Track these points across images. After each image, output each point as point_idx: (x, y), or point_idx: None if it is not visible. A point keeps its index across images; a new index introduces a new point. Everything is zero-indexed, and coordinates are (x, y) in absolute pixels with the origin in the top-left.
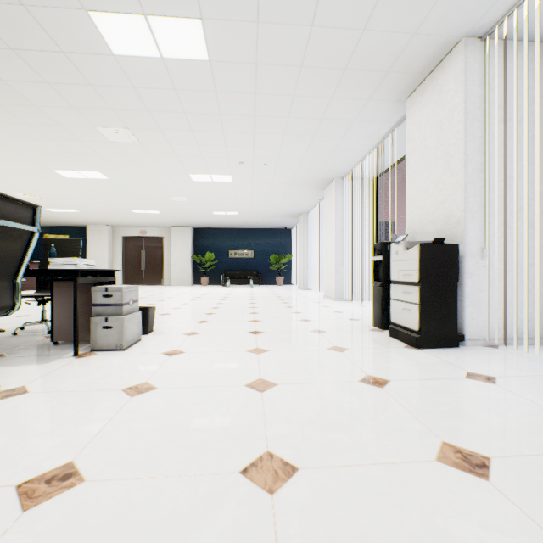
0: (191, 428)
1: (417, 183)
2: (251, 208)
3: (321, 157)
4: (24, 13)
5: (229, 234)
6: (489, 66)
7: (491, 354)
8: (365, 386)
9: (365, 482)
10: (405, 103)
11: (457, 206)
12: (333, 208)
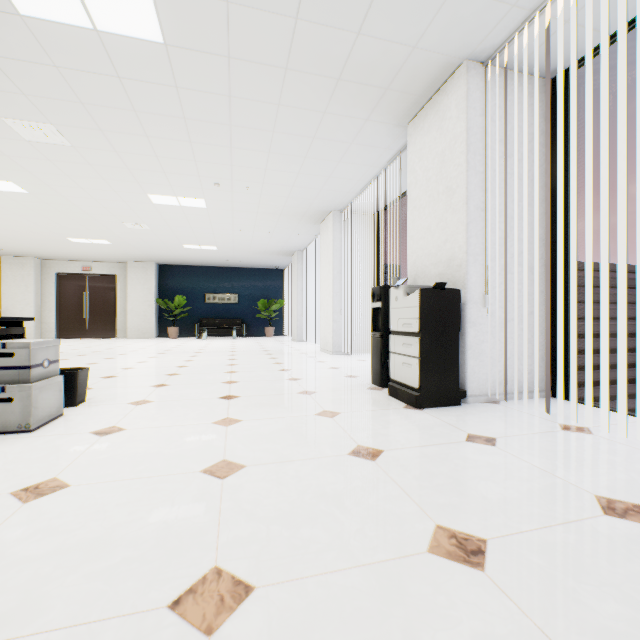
0: (108, 545)
1: (419, 220)
2: (233, 242)
3: (315, 184)
4: None
5: (206, 274)
6: (491, 95)
7: (493, 411)
8: (354, 460)
9: (340, 595)
10: (406, 128)
11: (459, 247)
12: (330, 245)
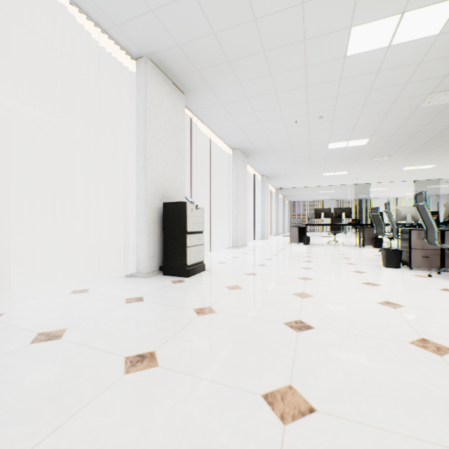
0: None
1: None
2: None
3: None
4: None
5: None
6: None
7: None
8: None
9: (222, 371)
10: None
11: None
12: None
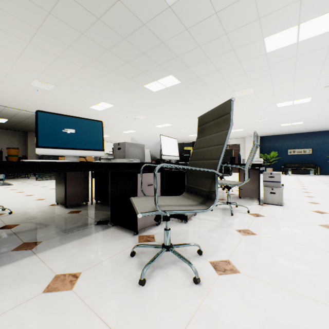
0: None
1: None
2: (317, 117)
3: None
4: (231, 53)
5: (288, 138)
6: None
7: None
8: None
9: None
10: None
11: None
12: None
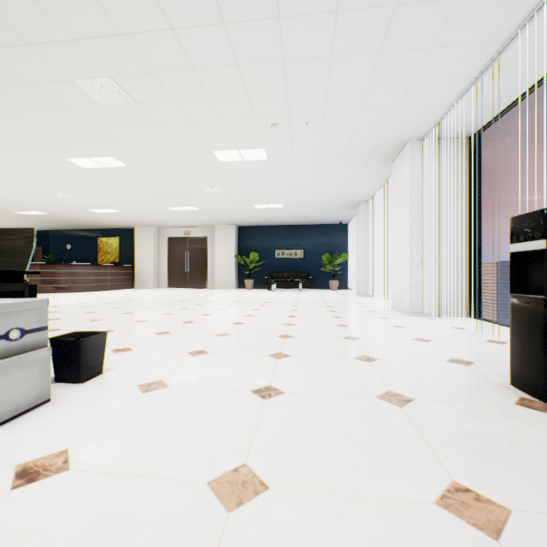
0: None
1: None
2: (297, 197)
3: (390, 100)
4: None
5: (276, 232)
6: None
7: None
8: None
9: None
10: None
11: None
12: (405, 184)
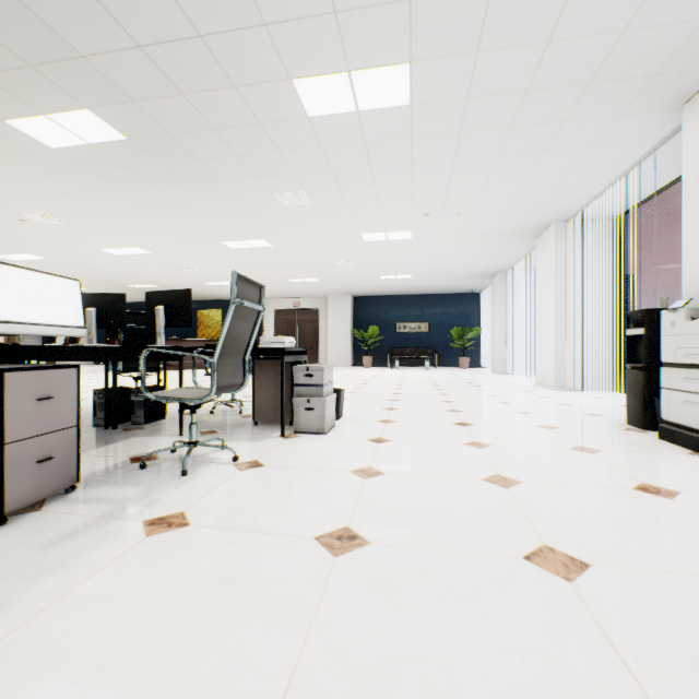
0: (445, 514)
1: None
2: (429, 269)
3: (536, 197)
4: (233, 94)
5: (396, 303)
6: None
7: None
8: (643, 495)
9: (682, 589)
10: (679, 110)
11: None
12: (550, 263)
